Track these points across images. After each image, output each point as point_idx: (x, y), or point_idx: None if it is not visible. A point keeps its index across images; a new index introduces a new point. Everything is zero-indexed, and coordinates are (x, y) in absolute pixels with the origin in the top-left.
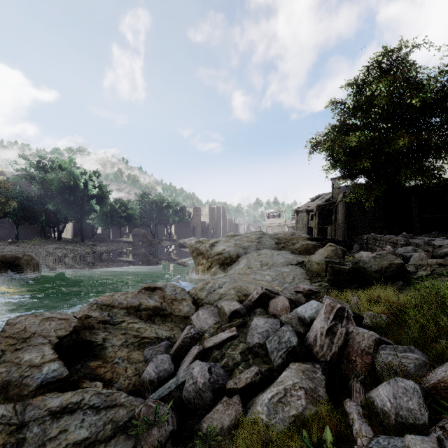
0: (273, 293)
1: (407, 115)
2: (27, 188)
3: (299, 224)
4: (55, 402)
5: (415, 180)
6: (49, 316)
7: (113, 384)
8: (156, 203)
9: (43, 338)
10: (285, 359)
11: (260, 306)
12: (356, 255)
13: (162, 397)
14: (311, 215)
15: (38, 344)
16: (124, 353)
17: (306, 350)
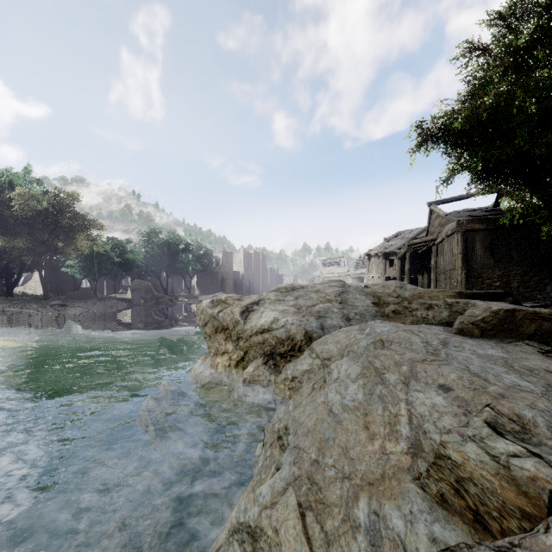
0: None
1: None
2: None
3: (372, 273)
4: None
5: None
6: None
7: None
8: (168, 244)
9: None
10: None
11: None
12: None
13: None
14: (390, 261)
15: None
16: None
17: None
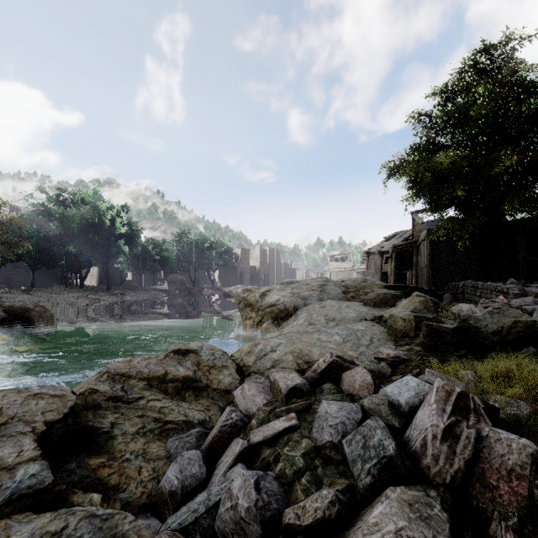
0: (347, 362)
1: (512, 129)
2: (45, 226)
3: (371, 269)
4: (24, 532)
5: (522, 213)
6: (37, 391)
7: (119, 493)
8: (196, 243)
9: (24, 424)
10: (376, 477)
11: (329, 379)
12: (453, 309)
13: (185, 527)
14: (386, 258)
15: (16, 434)
16: (140, 444)
17: (410, 462)
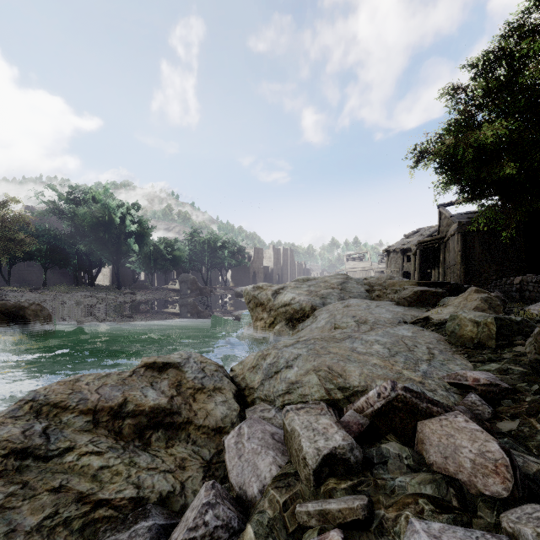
0: (425, 401)
1: None
2: (58, 226)
3: (391, 268)
4: None
5: None
6: None
7: None
8: (208, 243)
9: None
10: None
11: (389, 428)
12: (533, 309)
13: None
14: (408, 256)
15: None
16: None
17: None
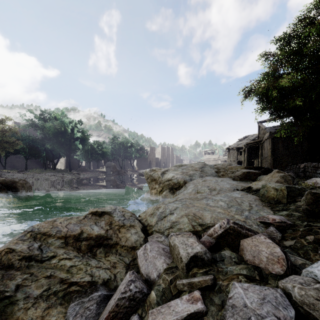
0: (244, 229)
1: None
2: (34, 134)
3: (230, 158)
4: None
5: None
6: None
7: None
8: (123, 144)
9: None
10: None
11: (226, 244)
12: (309, 182)
13: None
14: (240, 152)
15: None
16: (39, 311)
17: None
